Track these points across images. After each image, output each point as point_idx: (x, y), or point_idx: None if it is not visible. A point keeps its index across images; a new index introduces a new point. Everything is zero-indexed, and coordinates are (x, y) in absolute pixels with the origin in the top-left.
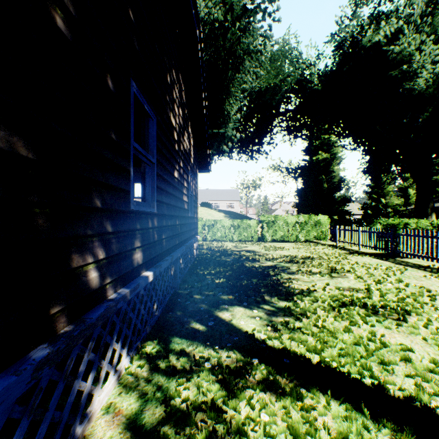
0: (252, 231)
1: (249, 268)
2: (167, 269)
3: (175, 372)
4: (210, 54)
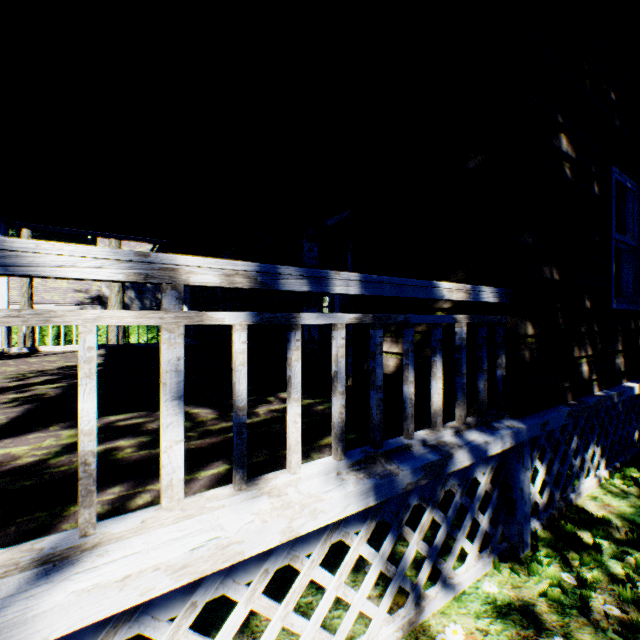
0: None
1: None
2: None
3: None
4: None
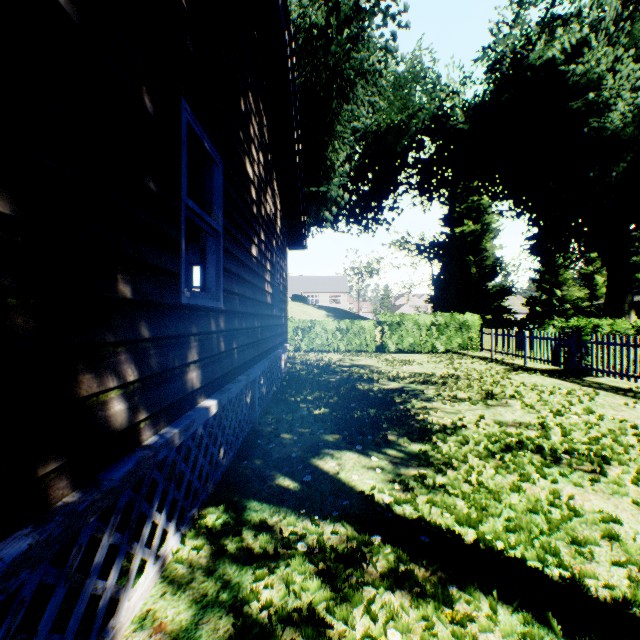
0: (367, 337)
1: (363, 392)
2: (240, 394)
3: (251, 557)
4: (305, 76)
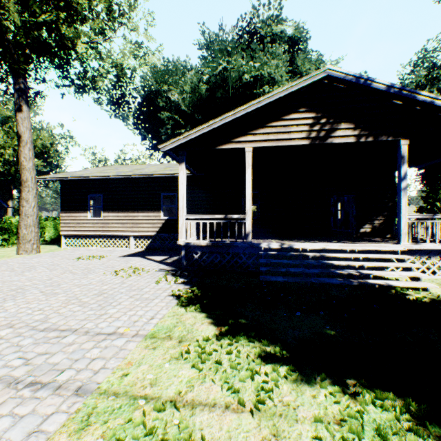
0: None
1: None
2: None
3: None
4: None
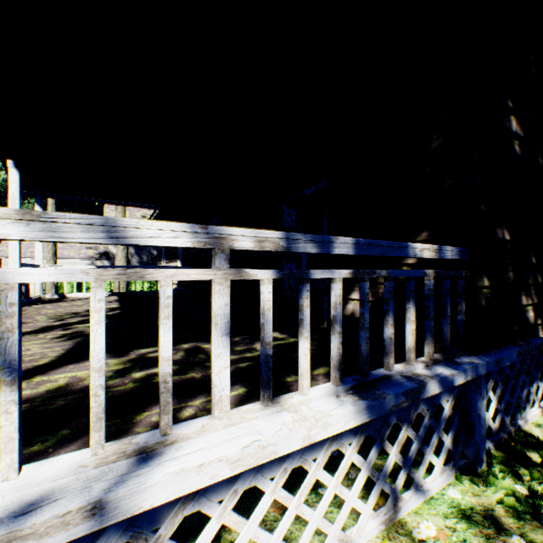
0: None
1: None
2: None
3: None
4: None
